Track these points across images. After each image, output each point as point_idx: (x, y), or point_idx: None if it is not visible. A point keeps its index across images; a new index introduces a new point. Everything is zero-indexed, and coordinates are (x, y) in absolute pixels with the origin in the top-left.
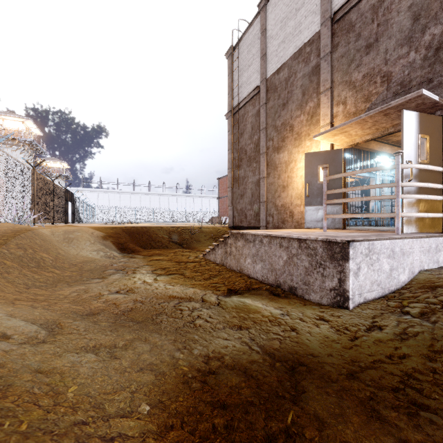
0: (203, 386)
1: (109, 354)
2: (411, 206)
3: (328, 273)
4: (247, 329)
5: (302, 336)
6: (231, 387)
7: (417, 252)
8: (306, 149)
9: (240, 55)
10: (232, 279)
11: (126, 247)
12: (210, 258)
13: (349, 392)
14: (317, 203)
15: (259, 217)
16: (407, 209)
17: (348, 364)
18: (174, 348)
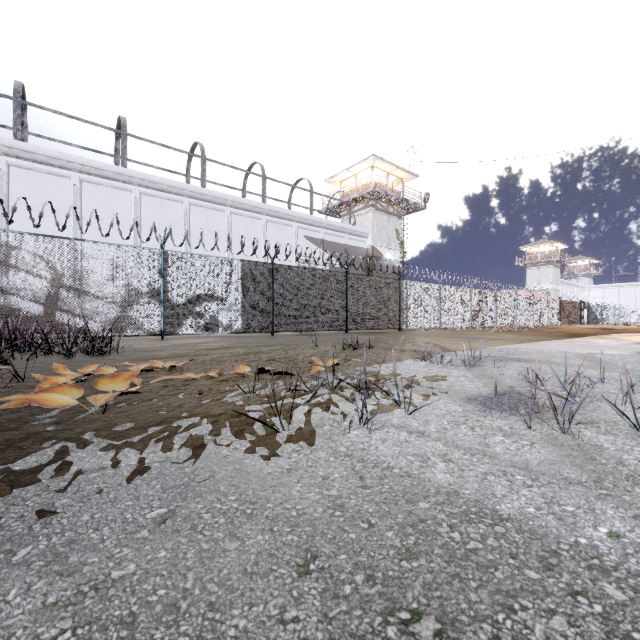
0: None
1: None
2: None
3: None
4: None
5: None
6: None
7: None
8: None
9: None
10: None
11: None
12: None
13: None
14: None
15: None
16: None
17: None
18: None
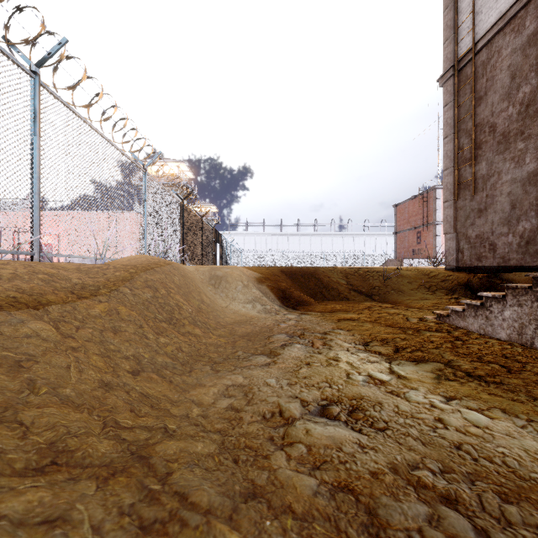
0: None
1: None
2: None
3: None
4: None
5: None
6: None
7: None
8: None
9: None
10: None
11: (289, 295)
12: (464, 325)
13: None
14: None
15: (535, 247)
16: None
17: None
18: None
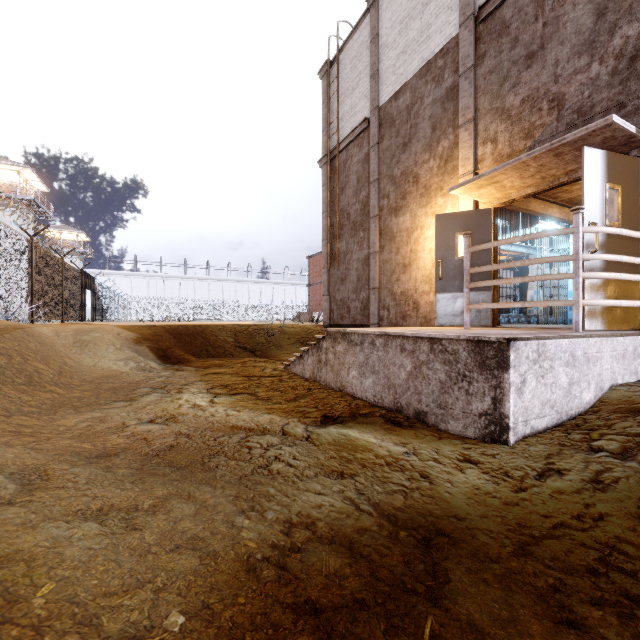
0: (280, 575)
1: (125, 521)
2: (595, 290)
3: (476, 389)
4: (352, 477)
5: (439, 488)
6: (328, 575)
7: (607, 358)
8: (437, 210)
9: (340, 74)
10: (329, 400)
11: (170, 355)
12: (295, 370)
13: (521, 580)
14: (454, 288)
15: (368, 311)
16: (589, 294)
17: (514, 531)
18: (235, 510)
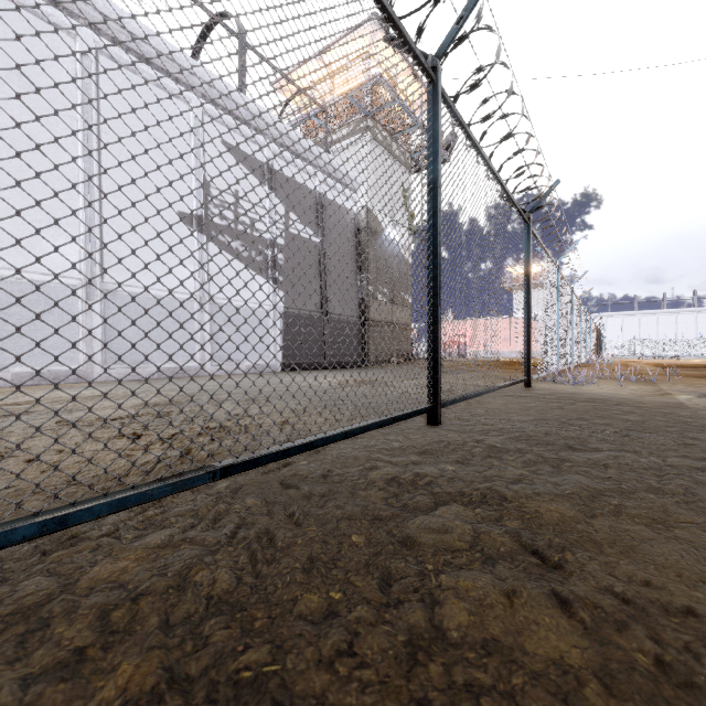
0: None
1: None
2: None
3: None
4: None
5: None
6: None
7: None
8: None
9: None
10: None
11: None
12: None
13: None
14: None
15: None
16: None
17: None
18: None
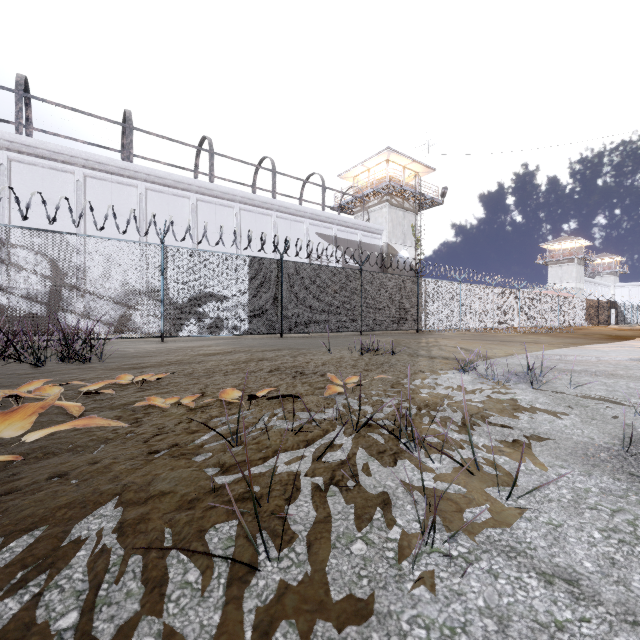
0: None
1: None
2: None
3: None
4: None
5: None
6: None
7: None
8: None
9: None
10: None
11: None
12: None
13: None
14: None
15: None
16: None
17: None
18: None
